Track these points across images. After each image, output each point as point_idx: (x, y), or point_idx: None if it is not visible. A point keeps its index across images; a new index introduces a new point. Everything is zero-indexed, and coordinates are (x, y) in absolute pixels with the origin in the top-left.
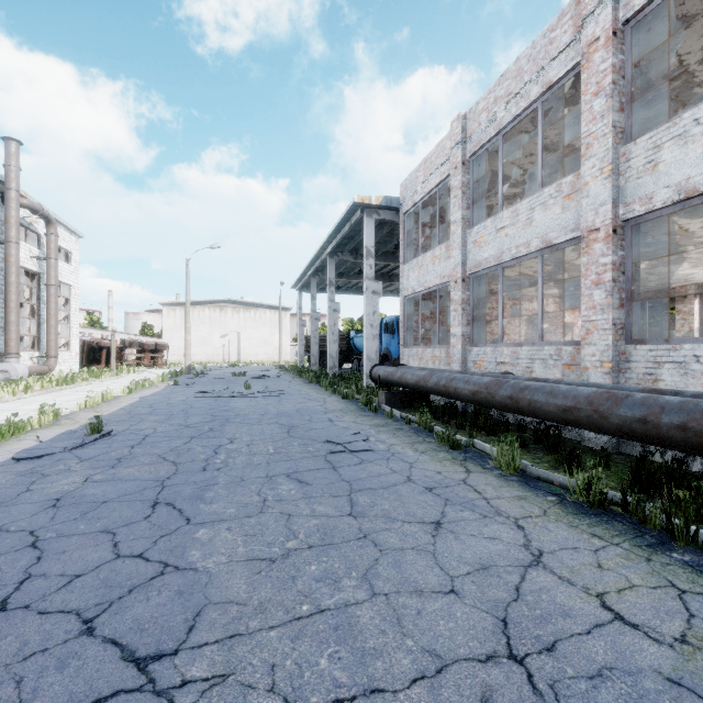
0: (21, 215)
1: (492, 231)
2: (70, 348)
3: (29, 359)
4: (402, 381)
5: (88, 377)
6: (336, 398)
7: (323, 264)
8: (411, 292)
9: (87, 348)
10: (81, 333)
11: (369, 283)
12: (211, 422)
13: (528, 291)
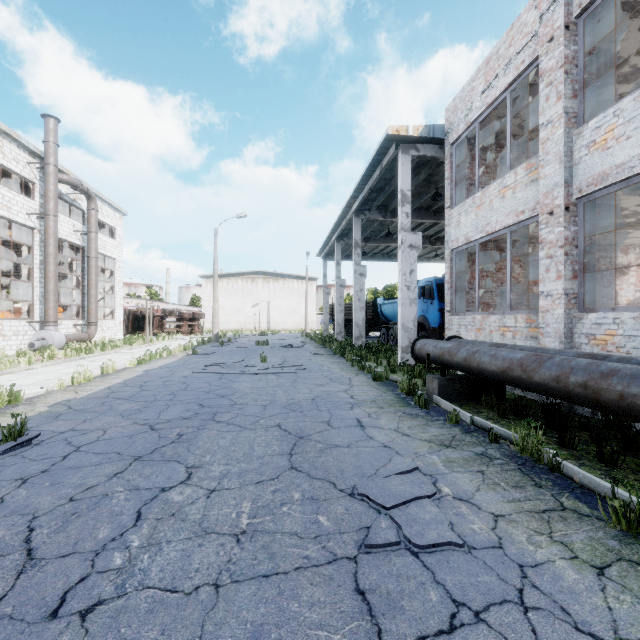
0: (64, 192)
1: (637, 113)
2: (115, 317)
3: (72, 327)
4: (471, 365)
5: (121, 344)
6: (365, 378)
7: (348, 226)
8: (463, 242)
9: (132, 317)
10: (136, 304)
11: (405, 236)
12: (189, 419)
13: (630, 237)
